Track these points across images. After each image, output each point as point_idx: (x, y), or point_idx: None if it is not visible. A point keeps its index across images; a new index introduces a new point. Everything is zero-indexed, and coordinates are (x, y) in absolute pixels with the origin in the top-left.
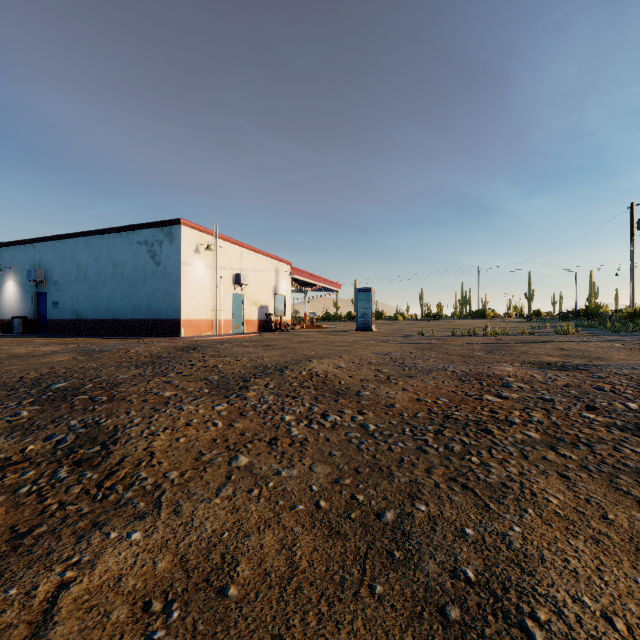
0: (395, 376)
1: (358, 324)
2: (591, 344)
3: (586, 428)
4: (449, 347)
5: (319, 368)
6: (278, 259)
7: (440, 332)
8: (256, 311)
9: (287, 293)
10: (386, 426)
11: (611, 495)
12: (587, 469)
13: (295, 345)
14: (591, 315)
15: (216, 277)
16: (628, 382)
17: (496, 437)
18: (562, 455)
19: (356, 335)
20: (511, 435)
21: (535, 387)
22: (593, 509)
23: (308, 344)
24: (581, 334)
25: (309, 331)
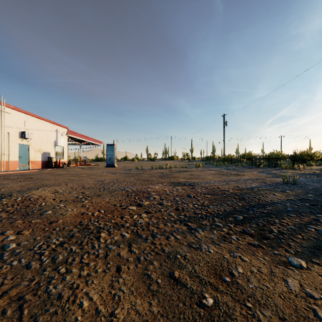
0: (89, 196)
1: (107, 163)
2: (204, 172)
3: (163, 224)
4: (143, 175)
5: (37, 194)
6: (58, 124)
7: (148, 167)
8: (40, 155)
9: (65, 145)
10: (26, 243)
11: (137, 283)
12: (139, 260)
13: (50, 177)
14: (211, 159)
15: (3, 132)
16: (204, 190)
17: (99, 241)
18: (131, 250)
19: (102, 169)
20: (112, 238)
21: (162, 197)
22: (111, 305)
23: (61, 176)
24: (204, 167)
25: (77, 167)
